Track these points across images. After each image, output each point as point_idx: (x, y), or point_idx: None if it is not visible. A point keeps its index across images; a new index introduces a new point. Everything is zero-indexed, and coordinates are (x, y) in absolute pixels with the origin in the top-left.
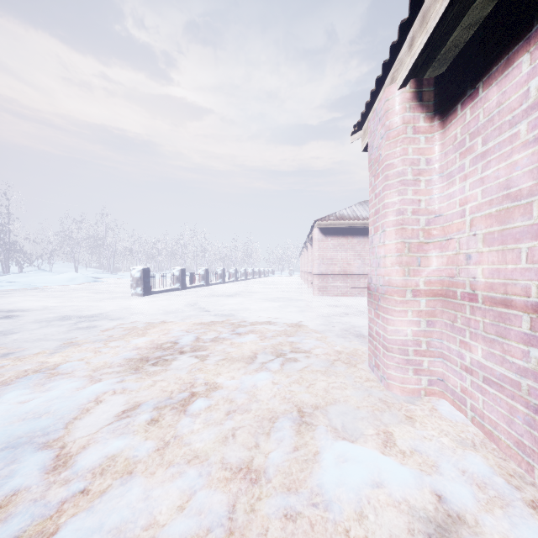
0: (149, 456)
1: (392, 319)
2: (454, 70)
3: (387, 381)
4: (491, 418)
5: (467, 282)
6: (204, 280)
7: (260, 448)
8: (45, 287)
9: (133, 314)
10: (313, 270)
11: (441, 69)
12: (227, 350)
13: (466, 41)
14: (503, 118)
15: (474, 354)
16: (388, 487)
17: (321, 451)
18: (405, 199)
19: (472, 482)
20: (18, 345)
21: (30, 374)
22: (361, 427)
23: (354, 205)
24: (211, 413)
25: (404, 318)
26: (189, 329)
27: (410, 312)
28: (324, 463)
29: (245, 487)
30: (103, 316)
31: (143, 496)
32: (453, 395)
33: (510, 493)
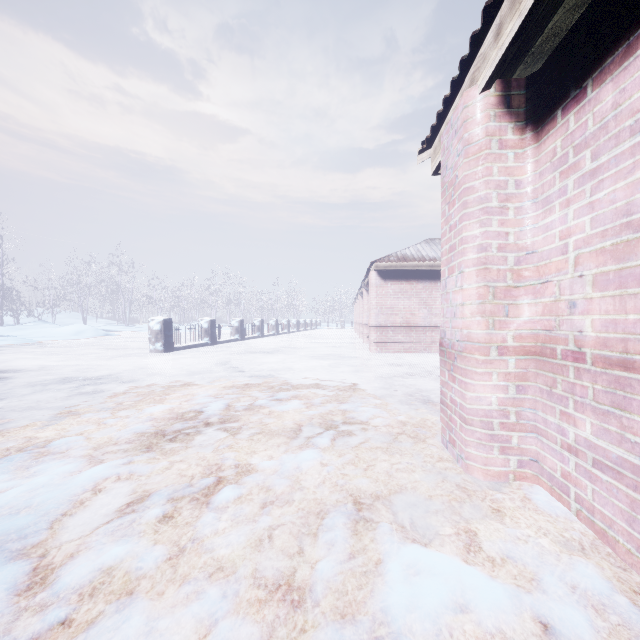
0: (157, 568)
1: (472, 384)
2: (552, 66)
3: (466, 461)
4: (604, 513)
5: (571, 336)
6: (239, 333)
7: (304, 555)
8: (46, 341)
9: (150, 376)
10: (370, 321)
11: (535, 66)
12: (264, 420)
13: (570, 28)
14: (621, 123)
15: (580, 429)
16: (476, 611)
17: (385, 560)
18: (489, 232)
19: (587, 604)
20: (2, 416)
21: (13, 454)
22: (436, 524)
23: (419, 243)
24: (242, 506)
25: (488, 382)
26: (218, 395)
27: (495, 374)
28: (390, 577)
29: (284, 614)
30: (113, 378)
31: (145, 629)
32: (551, 481)
33: (639, 619)
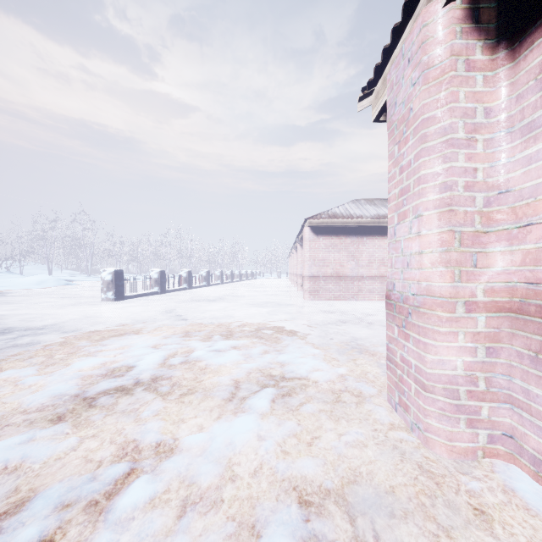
0: None
1: (433, 345)
2: None
3: (425, 434)
4: None
5: None
6: (187, 283)
7: None
8: (7, 291)
9: (94, 325)
10: (304, 272)
11: None
12: (199, 376)
13: None
14: None
15: None
16: None
17: None
18: (455, 167)
19: None
20: None
21: None
22: (409, 541)
23: (346, 203)
24: (152, 516)
25: (453, 343)
26: (156, 345)
27: (462, 334)
28: None
29: None
30: (57, 327)
31: None
32: (536, 466)
33: None
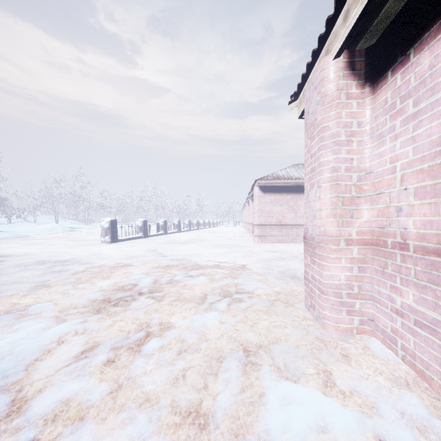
0: (102, 399)
1: (327, 266)
2: (384, 40)
3: (323, 320)
4: (423, 358)
5: (398, 232)
6: (163, 229)
7: (208, 390)
8: (29, 235)
9: (101, 259)
10: (254, 221)
11: (372, 40)
12: (180, 291)
13: (397, 13)
14: (435, 79)
15: (405, 298)
16: (333, 432)
17: (266, 393)
18: (339, 158)
19: (413, 426)
20: None
21: (2, 315)
22: (302, 366)
23: (288, 167)
24: (163, 353)
25: (338, 264)
26: (148, 273)
27: (344, 259)
28: (270, 406)
29: (193, 434)
30: (75, 261)
31: None
32: (383, 334)
33: None
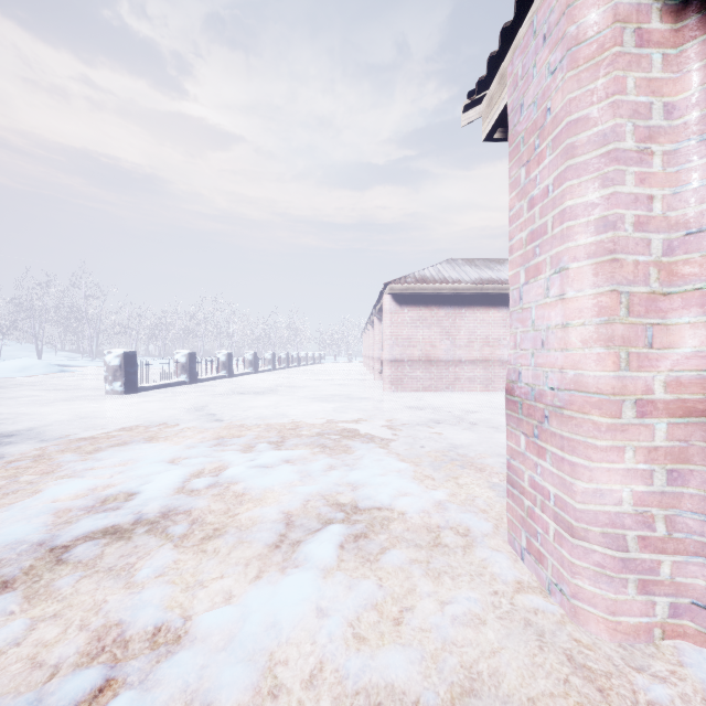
0: None
1: (586, 467)
2: None
3: (573, 601)
4: None
5: None
6: (226, 369)
7: None
8: None
9: (89, 429)
10: (384, 354)
11: None
12: (233, 508)
13: None
14: None
15: None
16: None
17: None
18: (620, 194)
19: None
20: None
21: None
22: None
23: (439, 263)
24: None
25: (616, 464)
26: (175, 460)
27: (630, 451)
28: None
29: None
30: (34, 433)
31: None
32: None
33: None
